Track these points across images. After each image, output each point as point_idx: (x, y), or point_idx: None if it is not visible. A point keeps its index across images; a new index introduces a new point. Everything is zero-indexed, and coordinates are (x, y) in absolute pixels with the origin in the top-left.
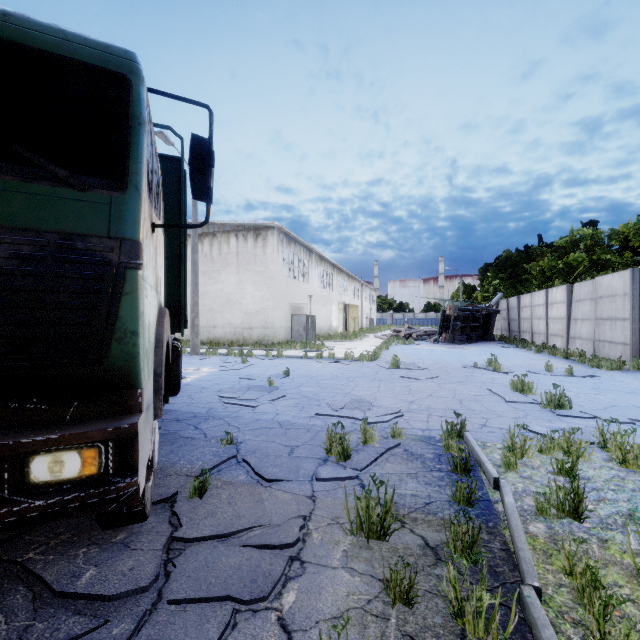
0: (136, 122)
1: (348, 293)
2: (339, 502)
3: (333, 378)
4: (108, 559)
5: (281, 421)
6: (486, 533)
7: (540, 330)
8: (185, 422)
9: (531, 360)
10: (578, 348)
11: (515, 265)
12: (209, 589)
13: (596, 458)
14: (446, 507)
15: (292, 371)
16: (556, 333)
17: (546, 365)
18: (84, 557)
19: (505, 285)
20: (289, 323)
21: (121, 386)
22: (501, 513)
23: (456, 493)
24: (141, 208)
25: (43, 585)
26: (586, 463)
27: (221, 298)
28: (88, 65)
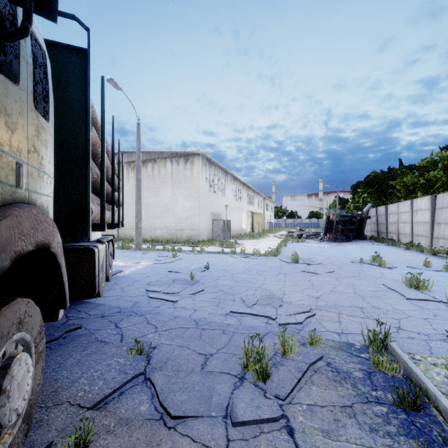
0: None
1: (254, 204)
2: None
3: (245, 272)
4: None
5: (198, 319)
6: None
7: (405, 231)
8: (108, 319)
9: (405, 256)
10: (443, 246)
11: (381, 182)
12: None
13: None
14: None
15: (211, 265)
16: (420, 234)
17: (425, 261)
18: None
19: (373, 197)
20: (210, 226)
21: None
22: None
23: None
24: None
25: None
26: None
27: (160, 207)
28: None
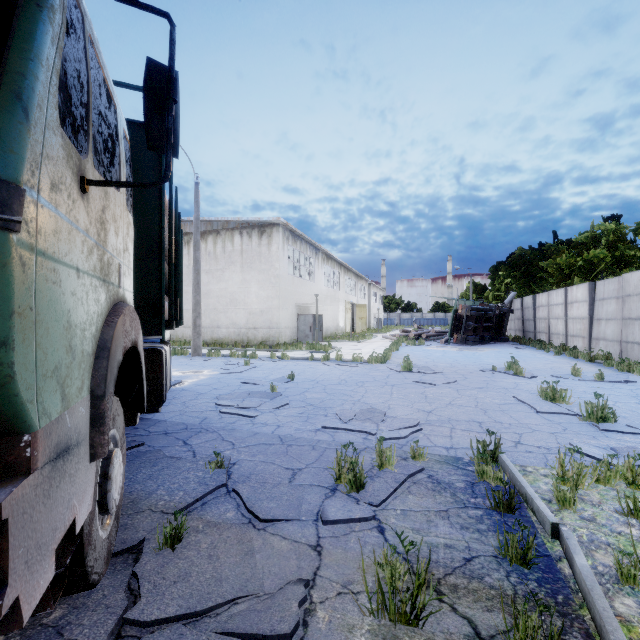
0: (32, 1)
1: (355, 292)
2: (352, 556)
3: (341, 383)
4: None
5: (282, 435)
6: (557, 615)
7: (558, 330)
8: (174, 436)
9: (552, 363)
10: (603, 350)
11: (529, 263)
12: None
13: None
14: (494, 567)
15: (297, 374)
16: (577, 334)
17: (573, 369)
18: None
19: (518, 284)
20: (295, 323)
21: None
22: (570, 578)
23: (505, 546)
24: (27, 131)
25: None
26: None
27: (225, 297)
28: None
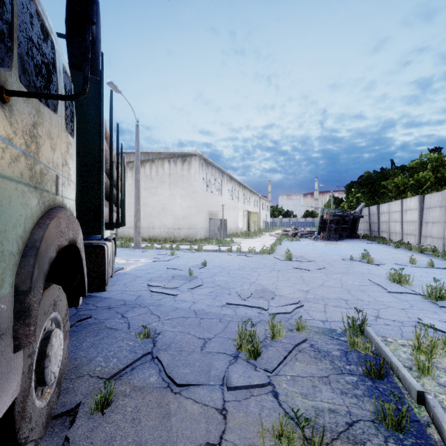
0: None
1: (250, 203)
2: (252, 420)
3: (240, 268)
4: None
5: (197, 310)
6: None
7: (396, 230)
8: (114, 310)
9: (393, 254)
10: (430, 244)
11: (374, 182)
12: None
13: None
14: (373, 432)
15: (208, 262)
16: (410, 233)
17: (410, 259)
18: None
19: (366, 197)
20: (207, 225)
21: None
22: (440, 444)
23: (381, 413)
24: None
25: None
26: None
27: (158, 207)
28: None
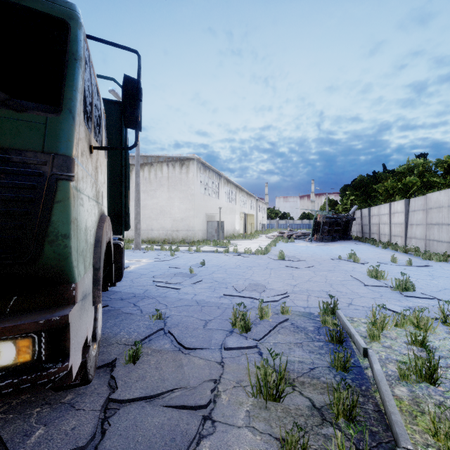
0: (72, 57)
1: (247, 206)
2: (242, 367)
3: (236, 267)
4: (56, 419)
5: (198, 300)
6: (360, 396)
7: (385, 232)
8: (127, 301)
9: (380, 254)
10: (414, 245)
11: (366, 186)
12: (136, 447)
13: (439, 331)
14: (327, 372)
15: (207, 262)
16: (397, 234)
17: (392, 258)
18: (37, 416)
19: (359, 200)
20: (205, 227)
21: (56, 282)
22: (371, 378)
23: (334, 361)
24: (74, 129)
25: (1, 441)
26: (432, 335)
27: (156, 209)
28: (32, 10)
